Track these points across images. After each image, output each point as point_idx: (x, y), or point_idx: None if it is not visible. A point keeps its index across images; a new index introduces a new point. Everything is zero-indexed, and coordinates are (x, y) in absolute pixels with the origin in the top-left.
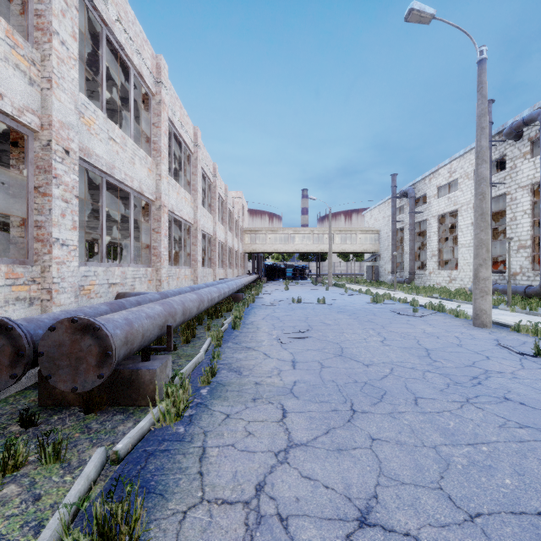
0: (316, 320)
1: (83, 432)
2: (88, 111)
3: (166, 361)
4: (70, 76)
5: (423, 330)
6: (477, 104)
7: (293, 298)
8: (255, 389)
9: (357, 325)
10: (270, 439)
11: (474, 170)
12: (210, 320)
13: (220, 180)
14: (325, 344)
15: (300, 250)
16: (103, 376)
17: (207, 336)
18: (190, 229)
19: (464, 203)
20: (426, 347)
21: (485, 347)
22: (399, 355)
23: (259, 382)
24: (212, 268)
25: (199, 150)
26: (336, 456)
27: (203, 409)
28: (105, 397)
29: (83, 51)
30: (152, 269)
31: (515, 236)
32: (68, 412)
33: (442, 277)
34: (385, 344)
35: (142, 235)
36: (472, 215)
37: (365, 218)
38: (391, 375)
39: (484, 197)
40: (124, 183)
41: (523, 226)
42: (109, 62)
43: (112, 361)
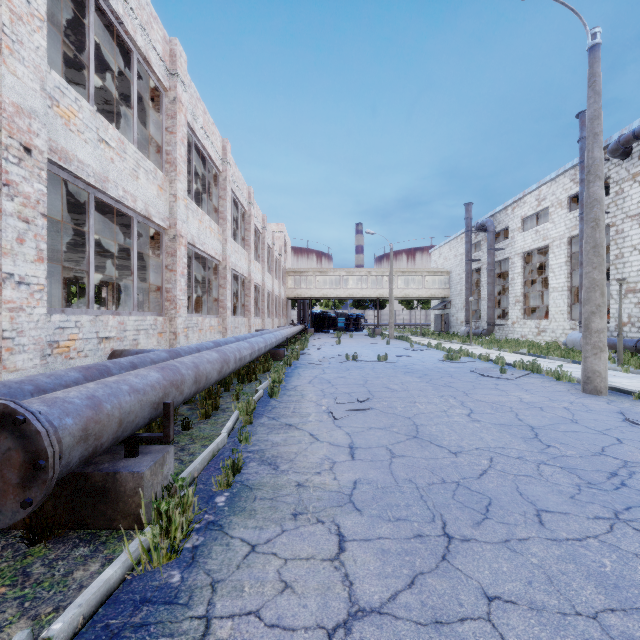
0: (378, 384)
1: (14, 584)
2: (65, 98)
3: (162, 456)
4: (33, 42)
5: (519, 399)
6: (588, 103)
7: (347, 355)
8: (297, 495)
9: (432, 390)
10: (319, 598)
11: (569, 196)
12: (240, 385)
13: (256, 208)
14: (392, 419)
15: (354, 295)
16: (30, 503)
17: (233, 408)
18: (217, 268)
19: (556, 237)
20: (530, 423)
21: (610, 424)
22: (496, 436)
23: (302, 483)
24: (246, 317)
25: (228, 169)
26: (432, 638)
27: (215, 534)
28: (63, 516)
29: (69, 27)
30: (164, 318)
31: (621, 277)
32: (3, 540)
33: (528, 328)
34: (474, 419)
35: (151, 274)
36: (567, 253)
37: (433, 257)
38: (493, 470)
39: (598, 224)
40: (123, 203)
41: (632, 265)
42: (105, 43)
43: (46, 476)
